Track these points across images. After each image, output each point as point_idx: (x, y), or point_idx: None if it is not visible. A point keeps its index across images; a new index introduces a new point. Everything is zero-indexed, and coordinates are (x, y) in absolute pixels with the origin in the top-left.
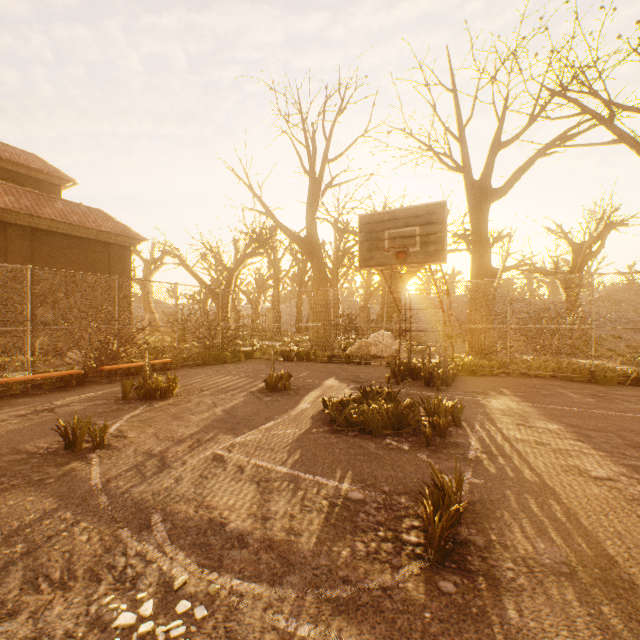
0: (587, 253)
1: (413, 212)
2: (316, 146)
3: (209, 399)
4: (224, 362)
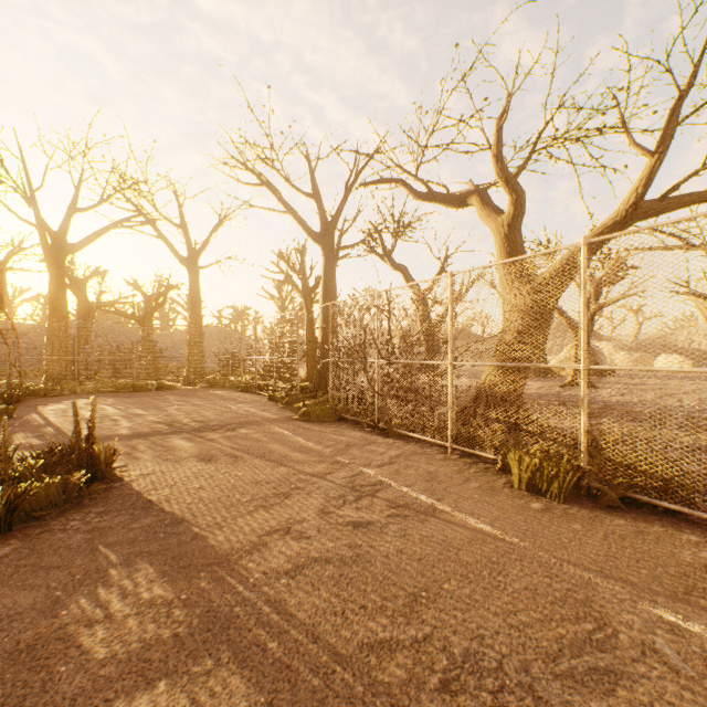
0: (157, 304)
1: None
2: None
3: None
4: None
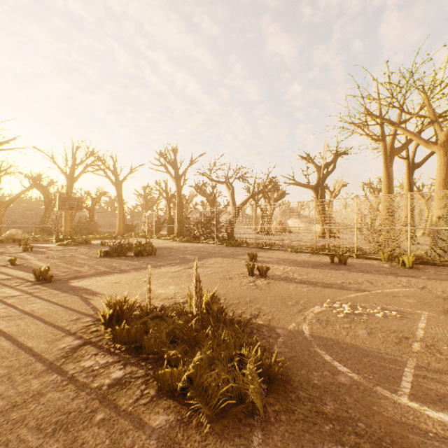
0: (97, 201)
1: (75, 198)
2: None
3: (12, 248)
4: None
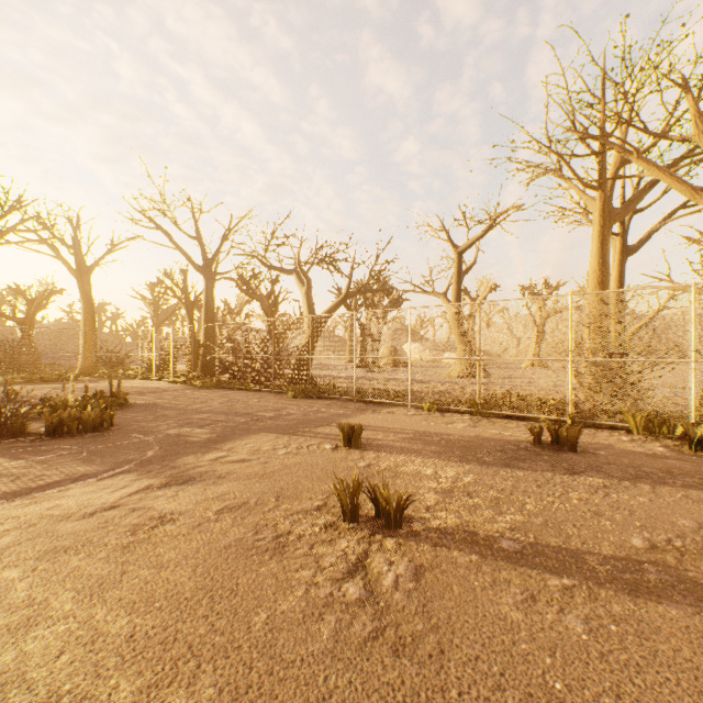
0: (39, 307)
1: None
2: None
3: None
4: None
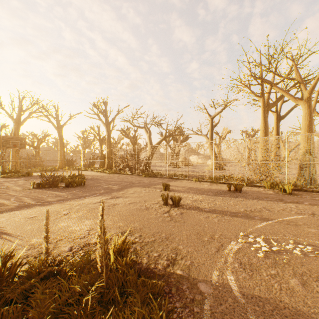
0: (42, 141)
1: (18, 138)
2: None
3: None
4: None
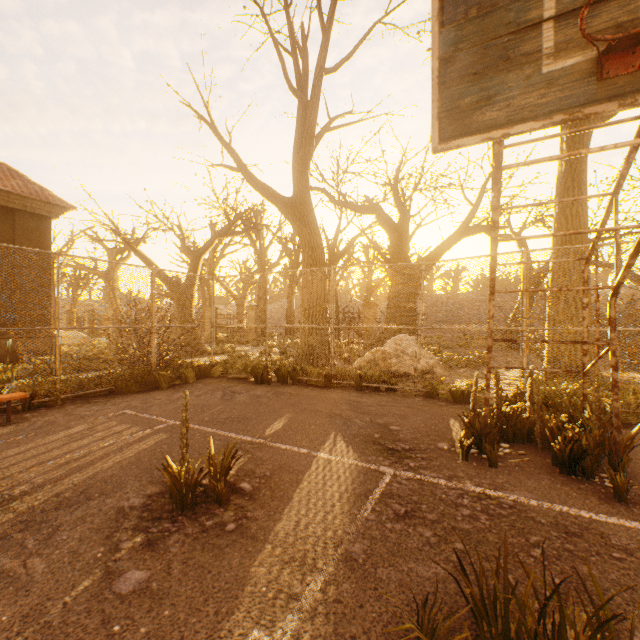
0: None
1: None
2: (307, 60)
3: None
4: (158, 386)
